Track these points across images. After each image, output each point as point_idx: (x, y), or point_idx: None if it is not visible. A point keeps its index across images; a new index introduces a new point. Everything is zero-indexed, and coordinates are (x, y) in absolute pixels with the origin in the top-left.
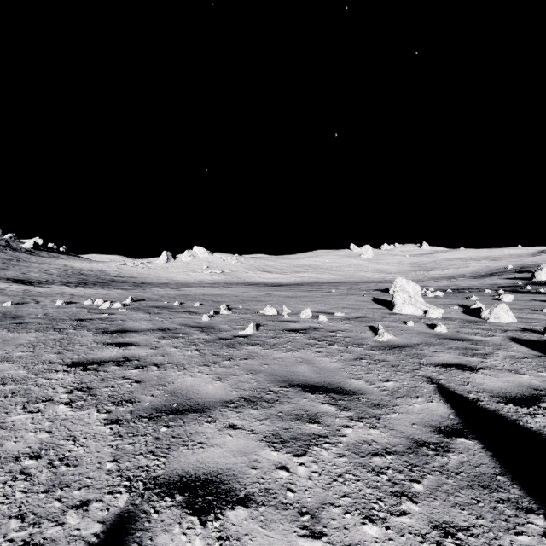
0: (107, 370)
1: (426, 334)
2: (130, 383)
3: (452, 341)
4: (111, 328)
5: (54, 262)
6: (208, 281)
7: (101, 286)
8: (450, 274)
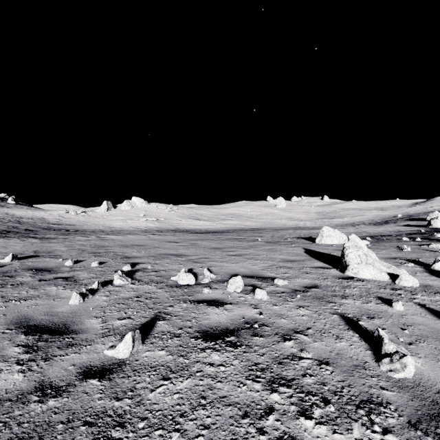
0: None
1: None
2: None
3: None
4: None
5: None
6: (142, 228)
7: (22, 235)
8: (351, 221)
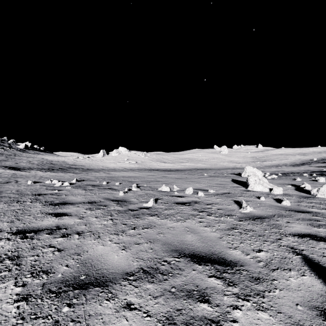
0: (40, 238)
1: (276, 207)
2: (52, 251)
3: (297, 213)
4: (56, 201)
5: (36, 156)
6: (127, 168)
7: (61, 171)
8: (277, 163)
